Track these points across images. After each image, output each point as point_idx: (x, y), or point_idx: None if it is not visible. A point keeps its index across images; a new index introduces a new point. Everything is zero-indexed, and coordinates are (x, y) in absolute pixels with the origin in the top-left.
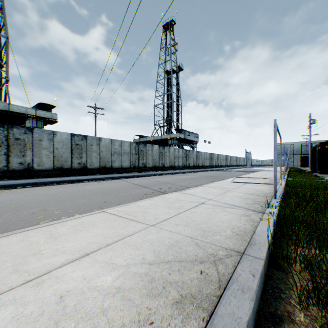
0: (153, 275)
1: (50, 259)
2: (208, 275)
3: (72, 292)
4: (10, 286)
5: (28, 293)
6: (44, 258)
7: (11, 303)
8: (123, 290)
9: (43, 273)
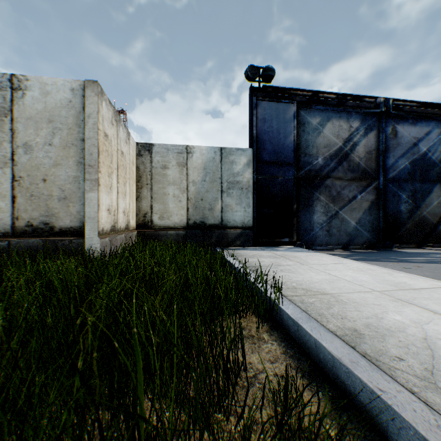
0: (396, 332)
1: (434, 305)
2: (390, 358)
3: (381, 307)
4: (394, 296)
5: (384, 299)
6: (436, 304)
7: (376, 296)
8: (377, 318)
9: (408, 303)
